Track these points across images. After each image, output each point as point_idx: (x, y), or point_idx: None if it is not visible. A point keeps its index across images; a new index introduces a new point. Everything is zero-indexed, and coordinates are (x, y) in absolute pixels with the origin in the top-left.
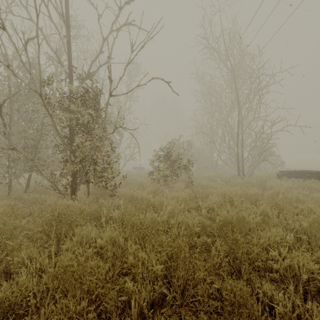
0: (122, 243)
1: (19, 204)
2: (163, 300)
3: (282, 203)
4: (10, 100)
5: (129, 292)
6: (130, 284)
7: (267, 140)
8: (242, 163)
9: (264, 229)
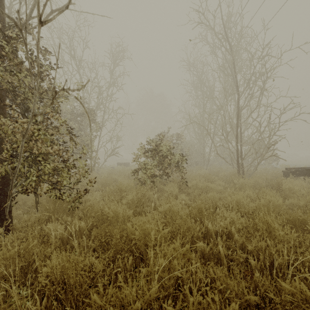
0: None
1: None
2: None
3: None
4: None
5: None
6: None
7: (274, 132)
8: (242, 159)
9: None
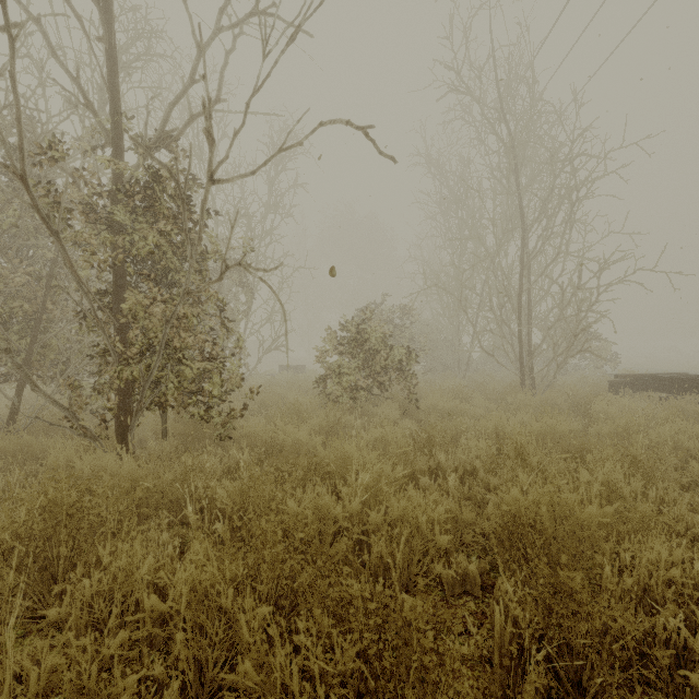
0: (227, 600)
1: None
2: None
3: (650, 459)
4: None
5: None
6: None
7: (589, 305)
8: (530, 358)
9: (622, 537)
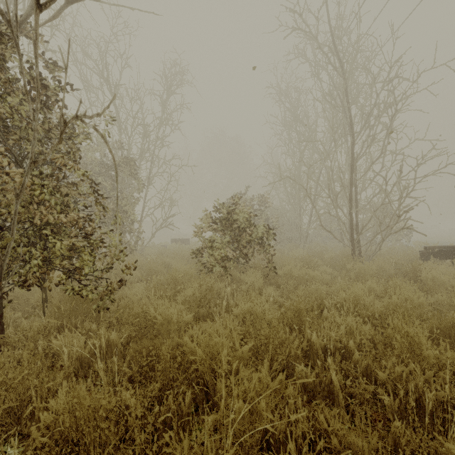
0: None
1: None
2: None
3: None
4: None
5: None
6: None
7: (407, 193)
8: (359, 234)
9: None
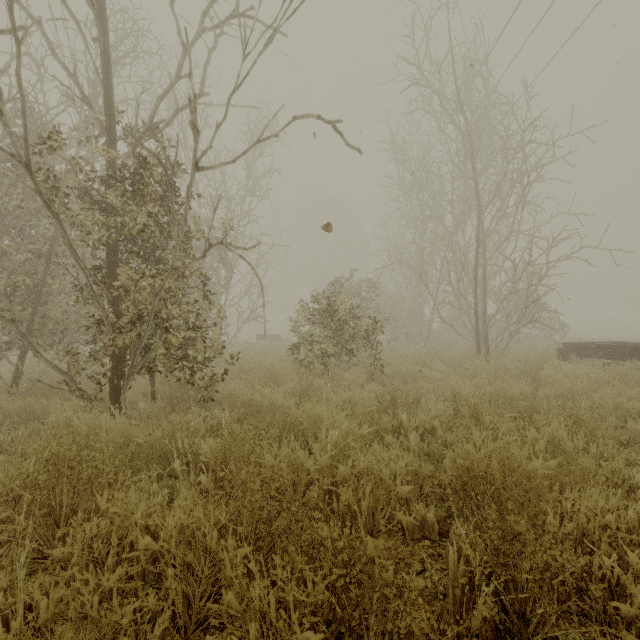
0: (212, 541)
1: None
2: None
3: (591, 419)
4: None
5: None
6: None
7: (539, 279)
8: (485, 328)
9: (565, 488)
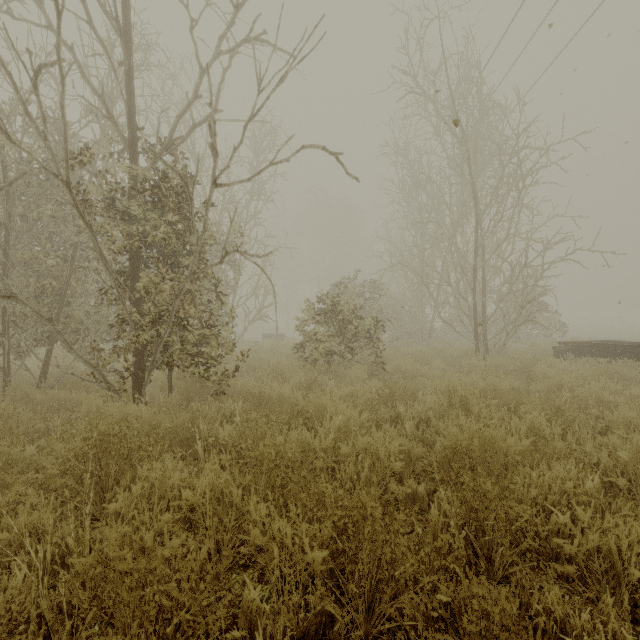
0: (237, 498)
1: (23, 413)
2: (326, 626)
3: (570, 409)
4: (7, 195)
5: (252, 610)
6: (255, 592)
7: (535, 280)
8: (483, 327)
9: (537, 464)
